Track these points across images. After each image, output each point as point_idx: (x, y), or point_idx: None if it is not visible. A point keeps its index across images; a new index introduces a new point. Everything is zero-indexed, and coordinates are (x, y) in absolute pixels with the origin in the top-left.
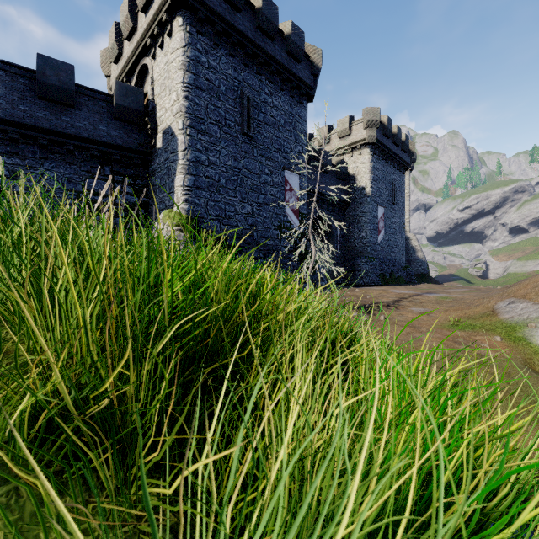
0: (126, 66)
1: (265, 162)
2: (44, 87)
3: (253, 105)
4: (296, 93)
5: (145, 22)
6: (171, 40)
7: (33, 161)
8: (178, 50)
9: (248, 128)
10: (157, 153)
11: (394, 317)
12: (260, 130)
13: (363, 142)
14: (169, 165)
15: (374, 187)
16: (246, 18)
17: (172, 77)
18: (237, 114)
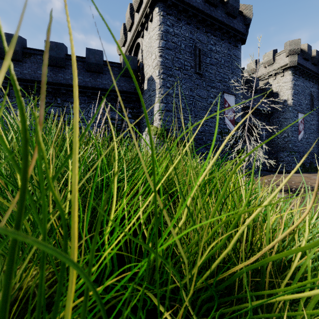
0: (129, 46)
1: (211, 89)
2: (89, 65)
3: (203, 53)
4: (232, 40)
5: (138, 17)
6: (152, 24)
7: (84, 104)
8: (156, 28)
9: (199, 69)
10: (144, 93)
11: None
12: (207, 69)
13: (285, 67)
14: (151, 99)
15: (295, 99)
16: None
17: (152, 45)
18: (192, 61)
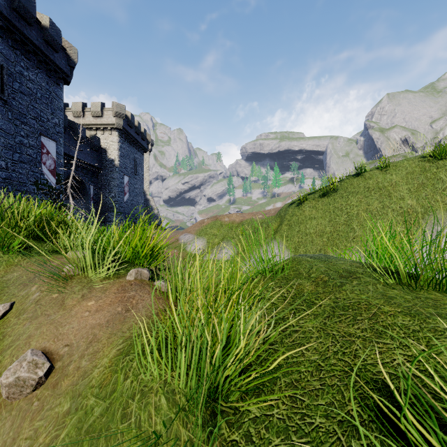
0: None
1: (21, 125)
2: None
3: (8, 73)
4: (53, 74)
5: None
6: None
7: None
8: None
9: (1, 92)
10: None
11: None
12: (15, 97)
13: (113, 126)
14: None
15: (121, 161)
16: None
17: None
18: None
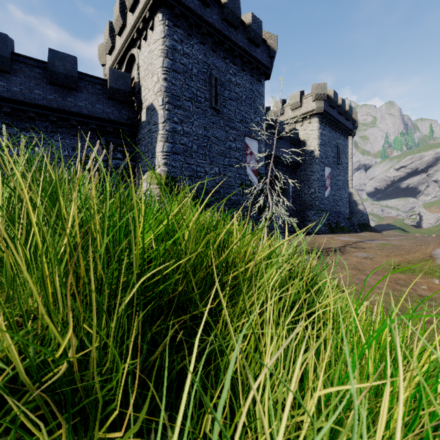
0: (118, 56)
1: (230, 130)
2: (53, 75)
3: (220, 84)
4: (255, 72)
5: (132, 19)
6: (153, 33)
7: (45, 134)
8: (159, 41)
9: (215, 103)
10: (141, 126)
11: (341, 261)
12: (226, 105)
13: (312, 113)
14: (151, 135)
15: (321, 150)
16: (214, 12)
17: (153, 63)
18: (207, 91)
